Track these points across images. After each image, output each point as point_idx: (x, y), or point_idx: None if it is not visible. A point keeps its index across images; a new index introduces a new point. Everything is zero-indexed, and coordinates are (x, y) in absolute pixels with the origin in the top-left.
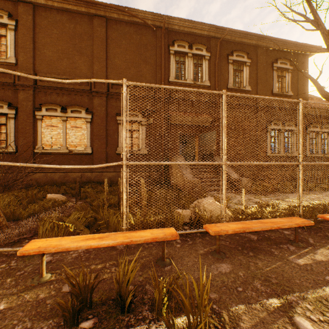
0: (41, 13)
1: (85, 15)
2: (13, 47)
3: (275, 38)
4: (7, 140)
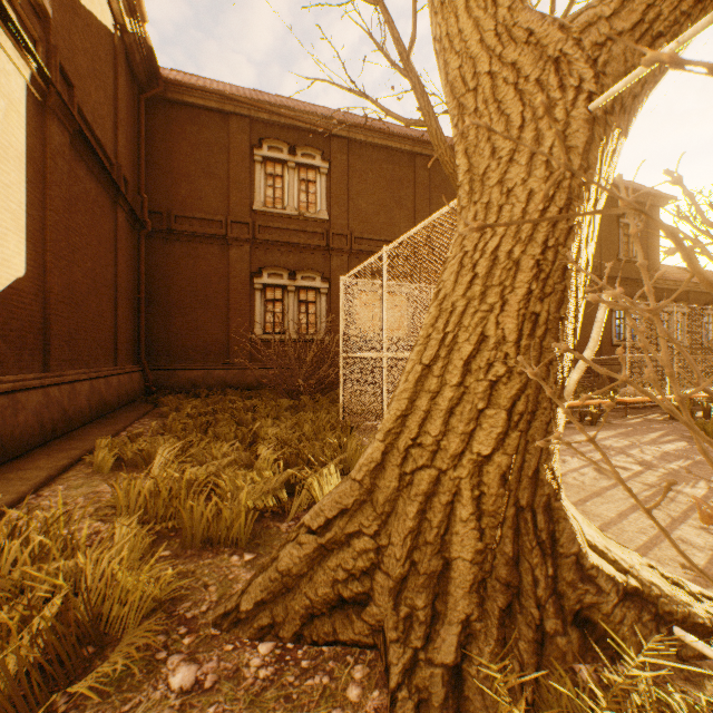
0: (355, 150)
1: (405, 153)
2: (324, 197)
3: (625, 187)
4: (316, 324)
